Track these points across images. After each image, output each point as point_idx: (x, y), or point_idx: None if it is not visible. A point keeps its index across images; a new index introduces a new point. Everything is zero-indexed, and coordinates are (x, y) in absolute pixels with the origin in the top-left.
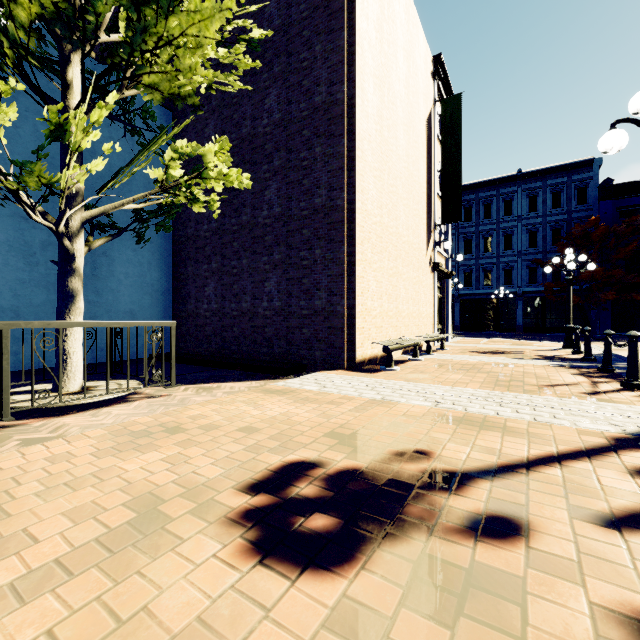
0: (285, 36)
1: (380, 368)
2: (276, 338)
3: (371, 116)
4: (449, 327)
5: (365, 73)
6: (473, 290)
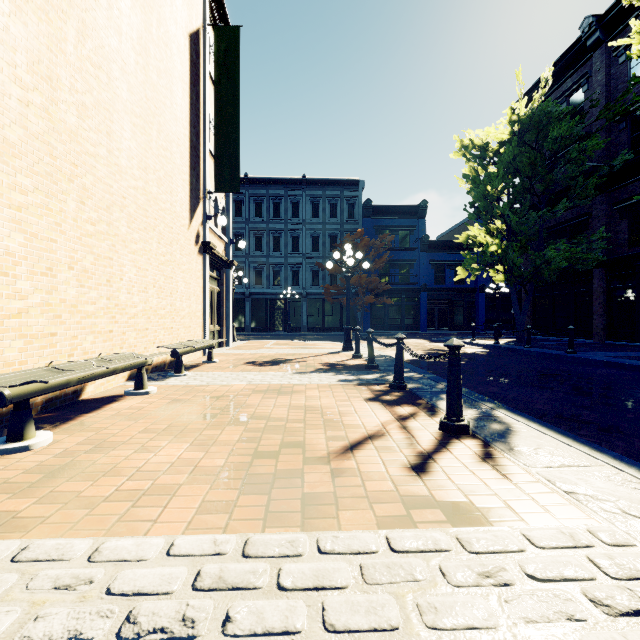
0: None
1: None
2: None
3: None
4: (230, 329)
5: None
6: (264, 289)
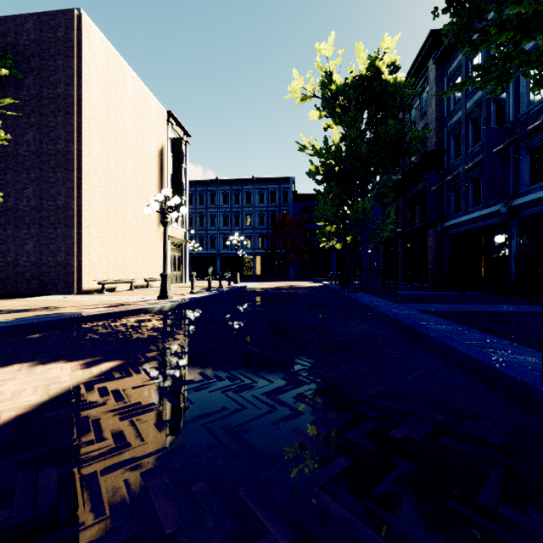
0: (39, 102)
1: (97, 293)
2: (33, 279)
3: (98, 159)
4: (186, 274)
5: (92, 137)
6: (228, 250)
